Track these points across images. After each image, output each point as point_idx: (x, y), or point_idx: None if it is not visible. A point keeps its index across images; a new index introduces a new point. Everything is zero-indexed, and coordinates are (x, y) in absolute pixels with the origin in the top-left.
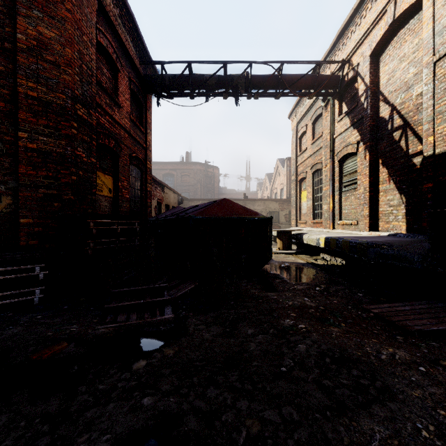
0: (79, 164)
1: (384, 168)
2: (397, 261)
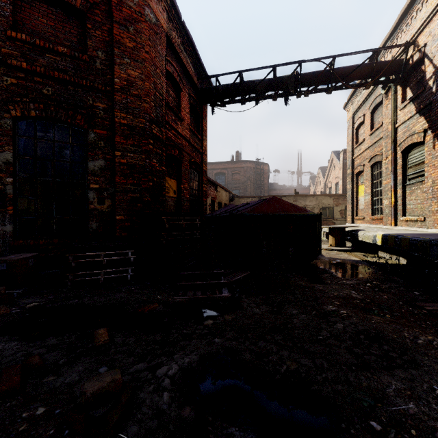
0: (154, 172)
1: None
2: None
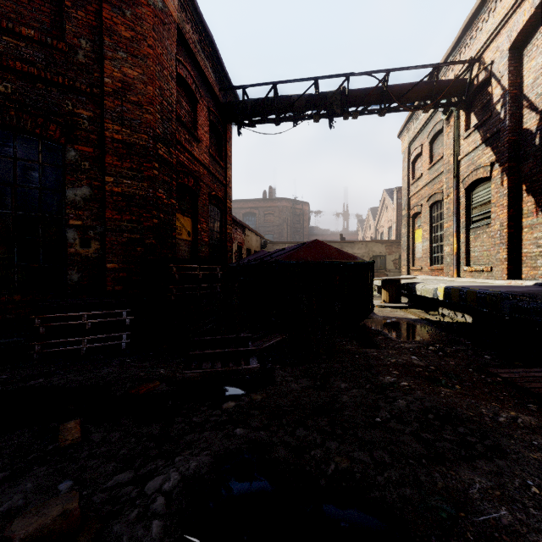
0: (160, 206)
1: (529, 196)
2: (541, 317)
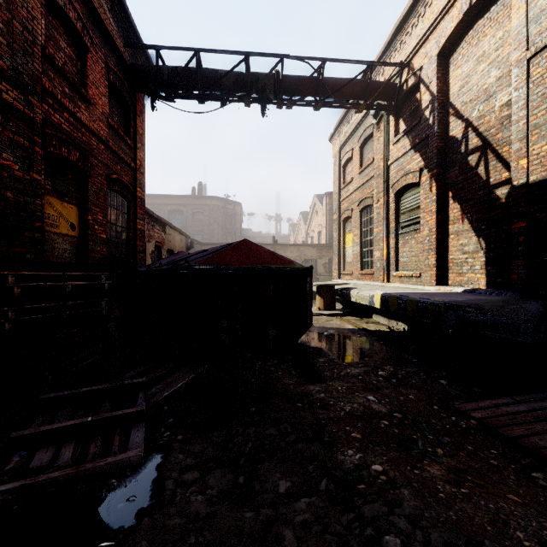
0: (5, 180)
1: (455, 203)
2: (492, 331)
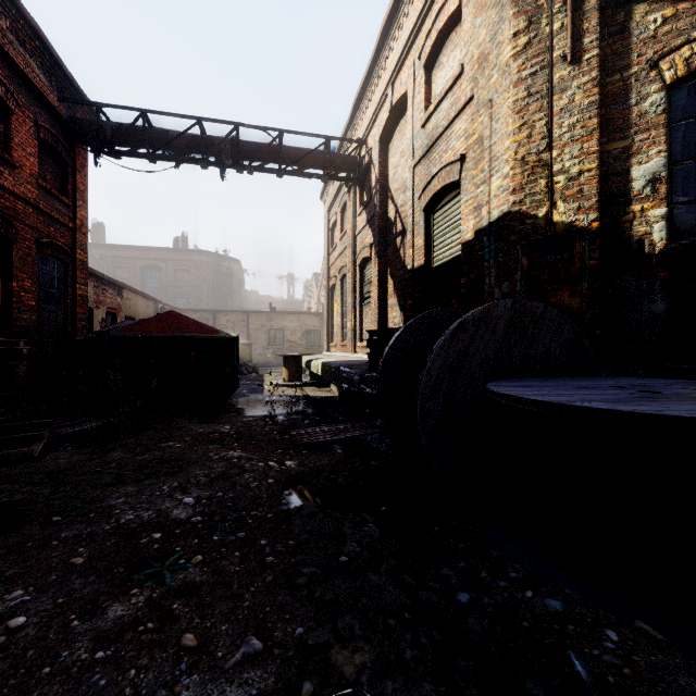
0: None
1: (391, 279)
2: (350, 384)
